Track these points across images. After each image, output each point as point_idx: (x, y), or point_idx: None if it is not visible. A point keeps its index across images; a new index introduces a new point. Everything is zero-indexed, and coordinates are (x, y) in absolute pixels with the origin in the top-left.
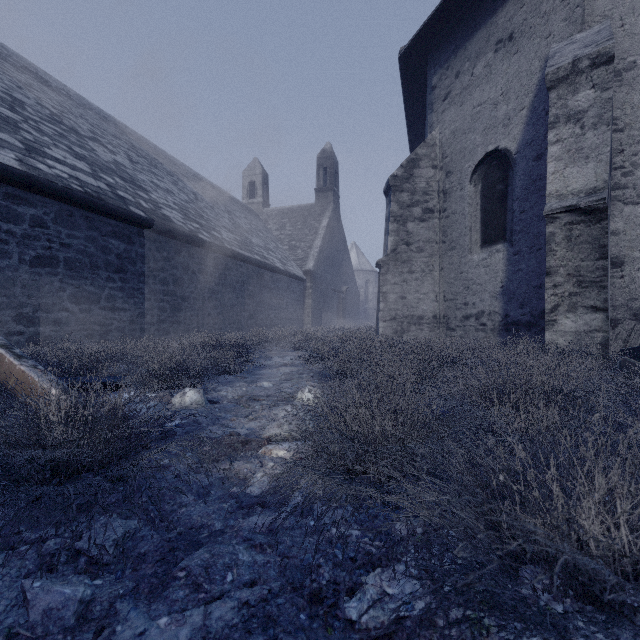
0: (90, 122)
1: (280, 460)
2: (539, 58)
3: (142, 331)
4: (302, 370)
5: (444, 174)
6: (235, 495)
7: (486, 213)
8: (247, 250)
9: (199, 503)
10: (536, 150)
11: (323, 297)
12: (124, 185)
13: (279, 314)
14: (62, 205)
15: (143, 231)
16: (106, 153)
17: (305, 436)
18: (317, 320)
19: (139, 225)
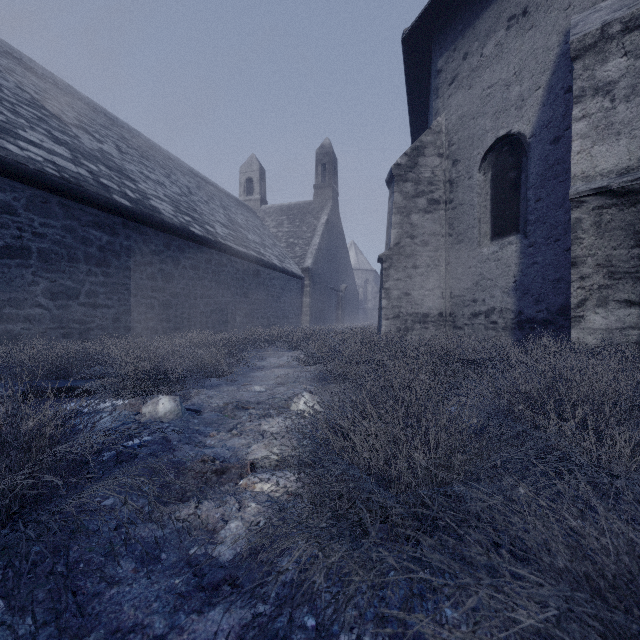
0: (77, 111)
1: (266, 498)
2: (557, 32)
3: (127, 330)
4: (299, 372)
5: (450, 163)
6: (196, 561)
7: (497, 203)
8: (242, 246)
9: (140, 577)
10: (553, 132)
11: (322, 296)
12: (109, 173)
13: (276, 313)
14: (35, 191)
15: (128, 222)
16: (92, 141)
17: (299, 465)
18: (315, 319)
19: (124, 215)
